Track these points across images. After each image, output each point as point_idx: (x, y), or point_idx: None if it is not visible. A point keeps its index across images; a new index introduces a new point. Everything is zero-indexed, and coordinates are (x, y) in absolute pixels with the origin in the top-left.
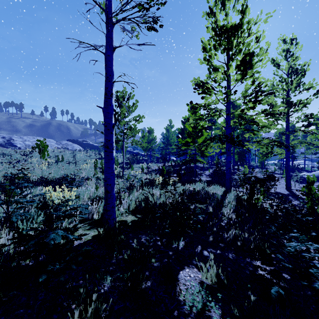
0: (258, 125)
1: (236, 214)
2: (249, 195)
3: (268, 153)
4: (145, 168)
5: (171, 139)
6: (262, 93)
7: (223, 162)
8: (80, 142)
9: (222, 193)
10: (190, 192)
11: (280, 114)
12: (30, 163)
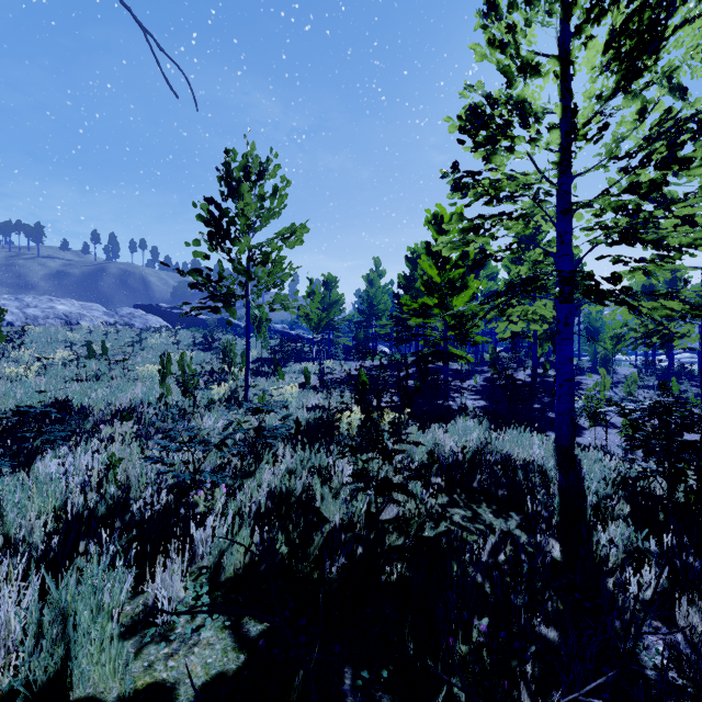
0: (661, 247)
1: (673, 585)
2: (697, 490)
3: (650, 335)
4: (315, 374)
5: (379, 304)
6: (701, 128)
7: (508, 359)
8: (166, 310)
9: (550, 459)
10: (453, 459)
11: (695, 223)
12: (14, 361)
